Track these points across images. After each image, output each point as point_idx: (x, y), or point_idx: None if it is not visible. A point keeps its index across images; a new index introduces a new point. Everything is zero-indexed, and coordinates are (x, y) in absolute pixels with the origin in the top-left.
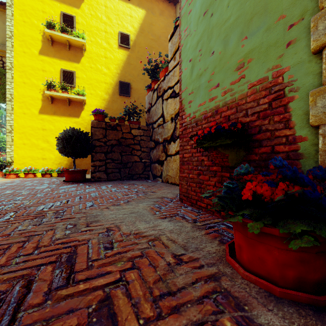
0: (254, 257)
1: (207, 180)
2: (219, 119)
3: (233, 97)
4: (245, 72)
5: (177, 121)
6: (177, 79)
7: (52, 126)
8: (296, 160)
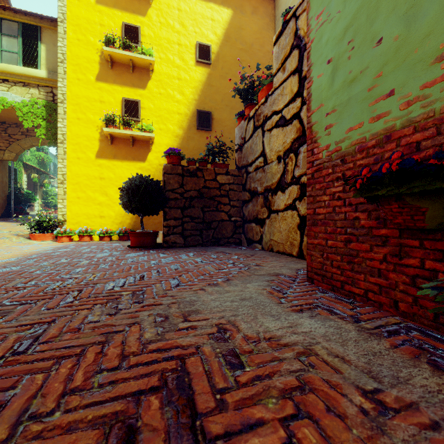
0: None
1: (365, 251)
2: (394, 149)
3: (429, 108)
4: None
5: (288, 161)
6: (288, 99)
7: (112, 173)
8: None
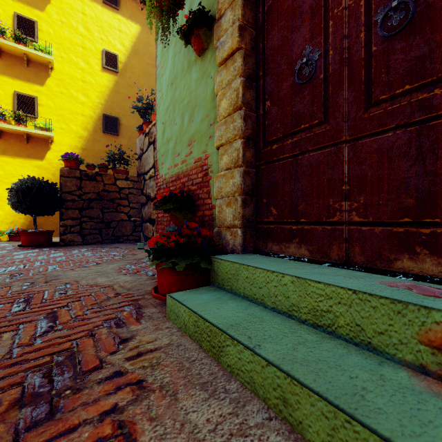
0: (160, 284)
1: None
2: (179, 184)
3: (187, 167)
4: (192, 149)
5: None
6: None
7: (0, 170)
8: (212, 221)
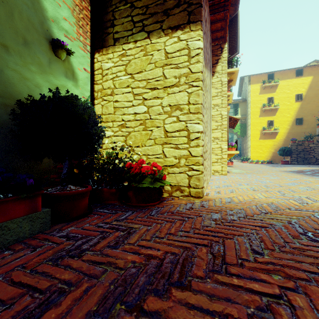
0: None
1: None
2: None
3: None
4: None
5: None
6: None
7: (264, 144)
8: None
